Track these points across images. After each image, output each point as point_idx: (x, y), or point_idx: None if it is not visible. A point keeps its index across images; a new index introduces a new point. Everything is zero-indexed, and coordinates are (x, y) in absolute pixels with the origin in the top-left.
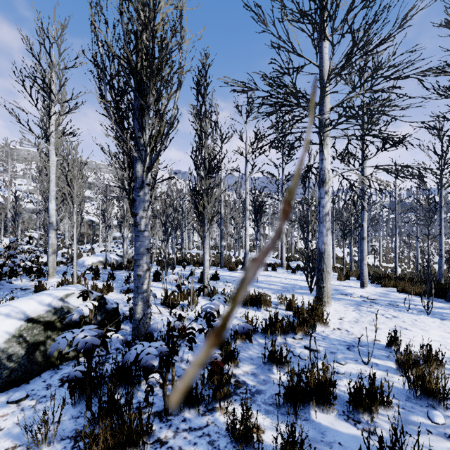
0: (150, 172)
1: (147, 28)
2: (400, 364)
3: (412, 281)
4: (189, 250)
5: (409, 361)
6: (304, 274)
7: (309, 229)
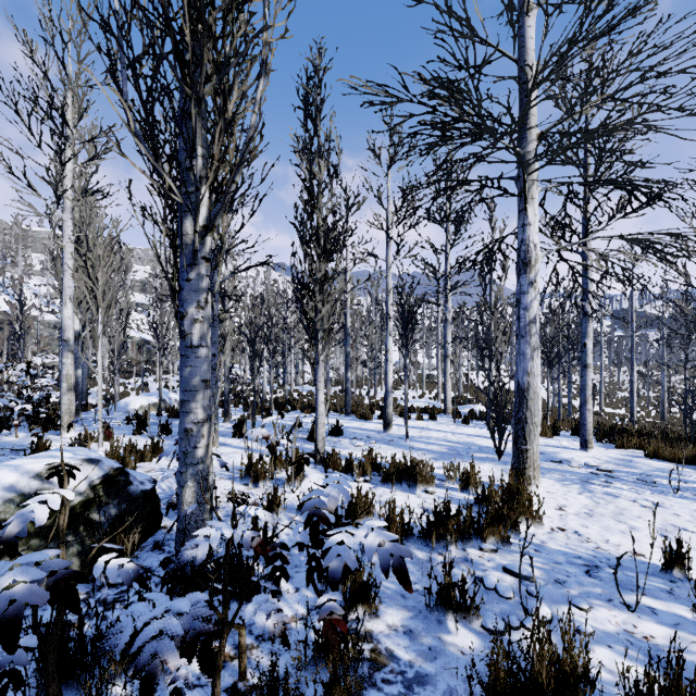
0: (209, 236)
1: None
2: None
3: (666, 438)
4: (297, 387)
5: None
6: (482, 426)
7: (491, 352)
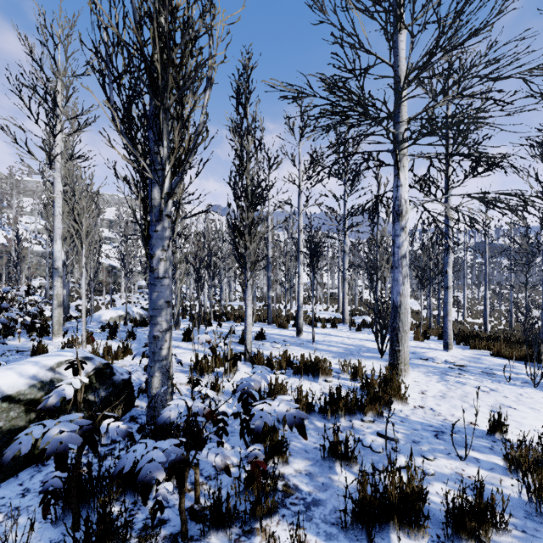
0: (170, 200)
1: (164, 3)
2: (514, 464)
3: (508, 342)
4: (230, 302)
5: (529, 461)
6: (371, 332)
7: (377, 276)
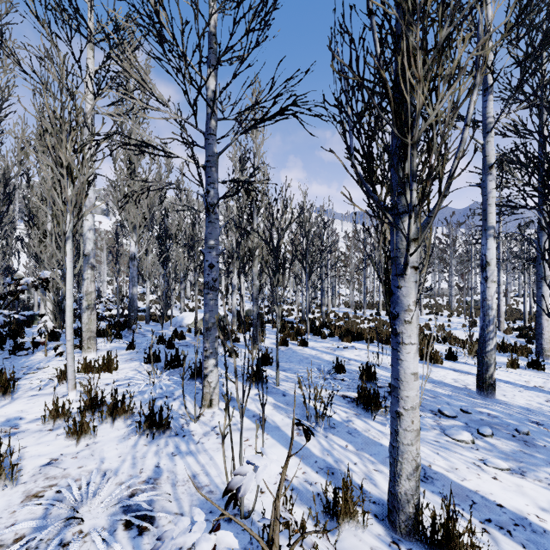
0: None
1: None
2: None
3: None
4: (333, 308)
5: None
6: None
7: None
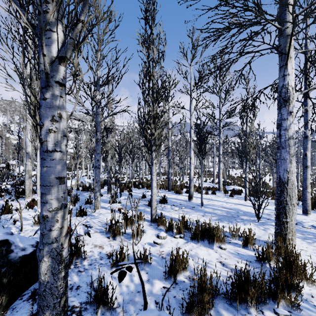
0: (62, 66)
1: None
2: None
3: None
4: (145, 176)
5: None
6: (240, 198)
7: (247, 159)
